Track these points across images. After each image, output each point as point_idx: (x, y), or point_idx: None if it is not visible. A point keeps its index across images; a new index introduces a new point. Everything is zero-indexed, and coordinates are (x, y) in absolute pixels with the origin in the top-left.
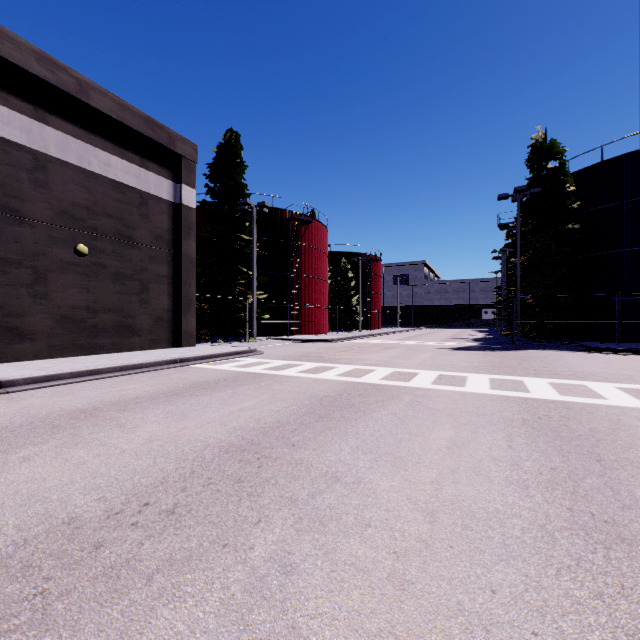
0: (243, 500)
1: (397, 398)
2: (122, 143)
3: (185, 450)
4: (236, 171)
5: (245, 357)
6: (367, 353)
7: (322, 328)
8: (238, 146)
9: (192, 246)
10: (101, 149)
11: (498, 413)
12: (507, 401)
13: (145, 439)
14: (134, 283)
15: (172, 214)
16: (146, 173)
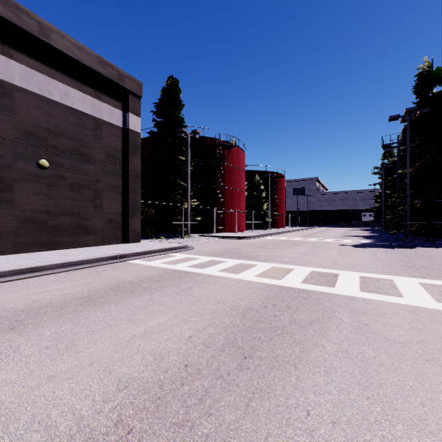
0: None
1: (334, 316)
2: (79, 78)
3: None
4: (175, 108)
5: (177, 252)
6: (280, 249)
7: (241, 227)
8: (177, 89)
9: (138, 163)
10: (61, 82)
11: None
12: None
13: None
14: (89, 192)
15: (121, 137)
16: (99, 103)
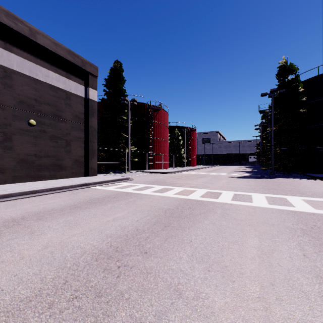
0: (97, 322)
1: (213, 211)
2: (55, 64)
3: (67, 257)
4: (120, 82)
5: (123, 182)
6: (190, 180)
7: (165, 166)
8: (121, 69)
9: (95, 121)
10: (43, 67)
11: (282, 223)
12: (283, 213)
13: (43, 245)
14: (62, 141)
15: (84, 104)
16: (69, 81)
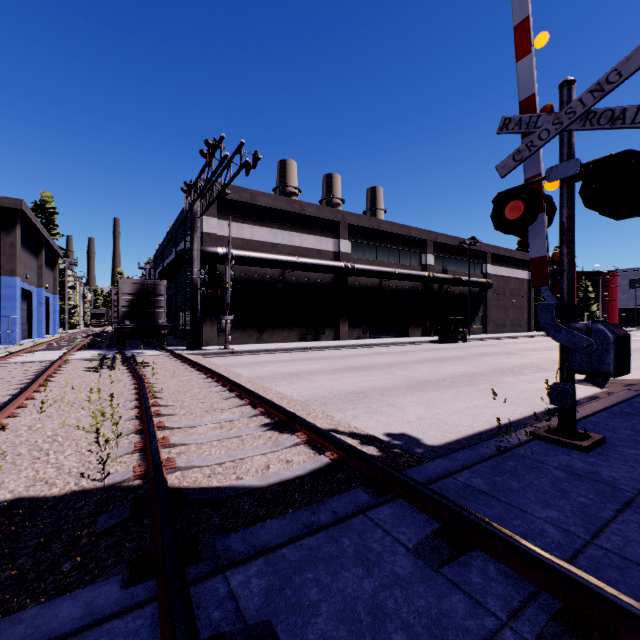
0: None
1: None
2: (518, 265)
3: None
4: None
5: None
6: None
7: None
8: None
9: (533, 294)
10: (515, 269)
11: None
12: None
13: None
14: (520, 310)
15: (527, 283)
16: (522, 272)
